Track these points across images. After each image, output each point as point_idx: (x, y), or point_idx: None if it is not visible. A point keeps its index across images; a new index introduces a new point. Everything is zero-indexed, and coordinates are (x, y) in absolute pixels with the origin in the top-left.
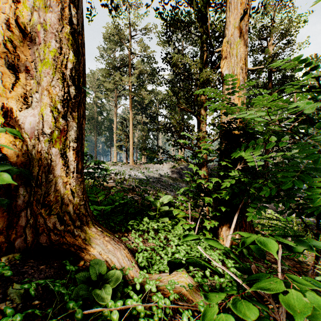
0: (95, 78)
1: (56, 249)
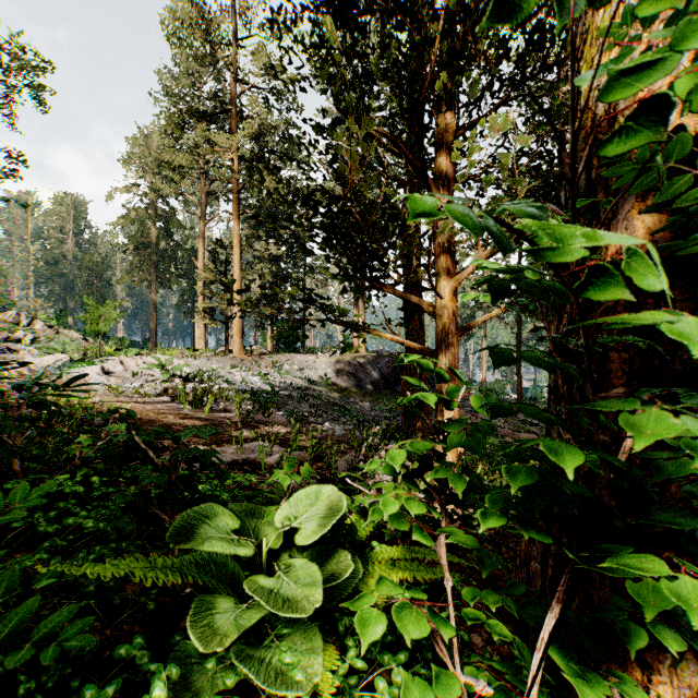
0: (153, 150)
1: None
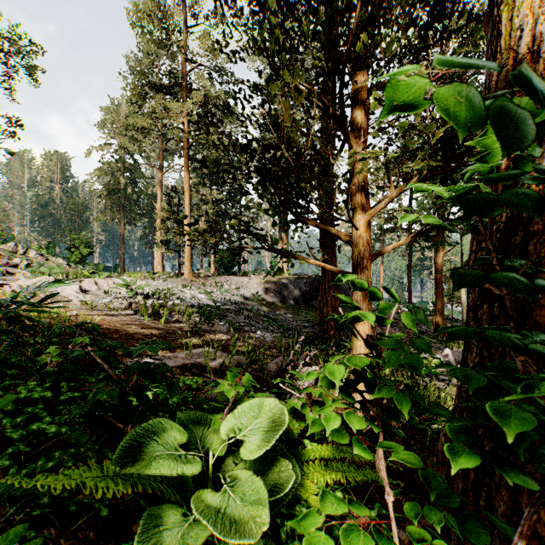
0: (121, 117)
1: None
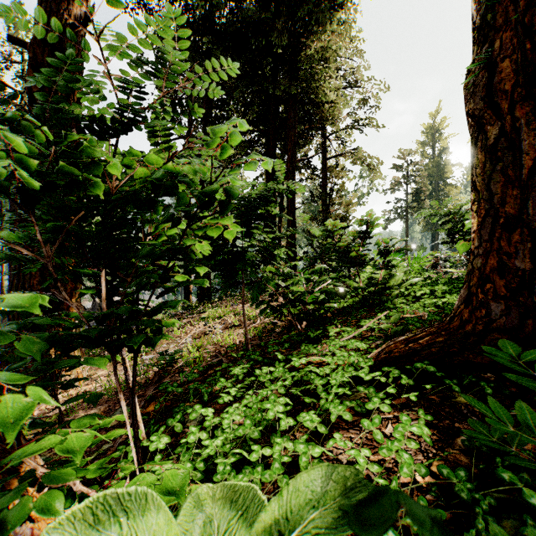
0: None
1: None
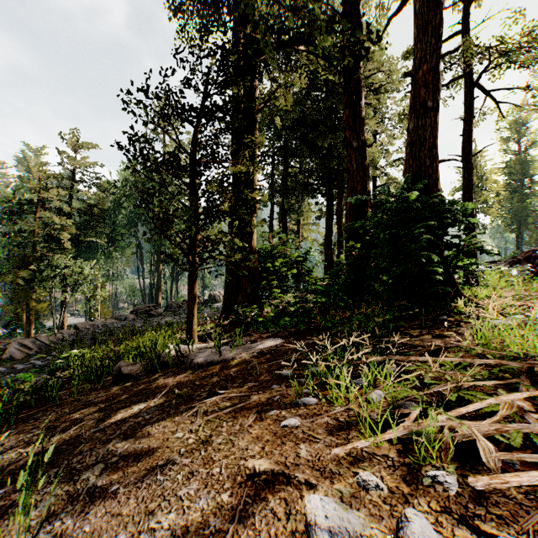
0: None
1: None
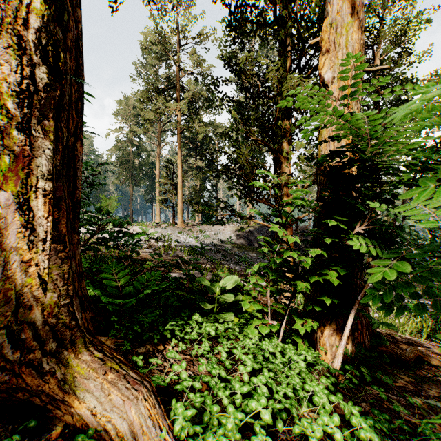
0: (130, 107)
1: (6, 398)
